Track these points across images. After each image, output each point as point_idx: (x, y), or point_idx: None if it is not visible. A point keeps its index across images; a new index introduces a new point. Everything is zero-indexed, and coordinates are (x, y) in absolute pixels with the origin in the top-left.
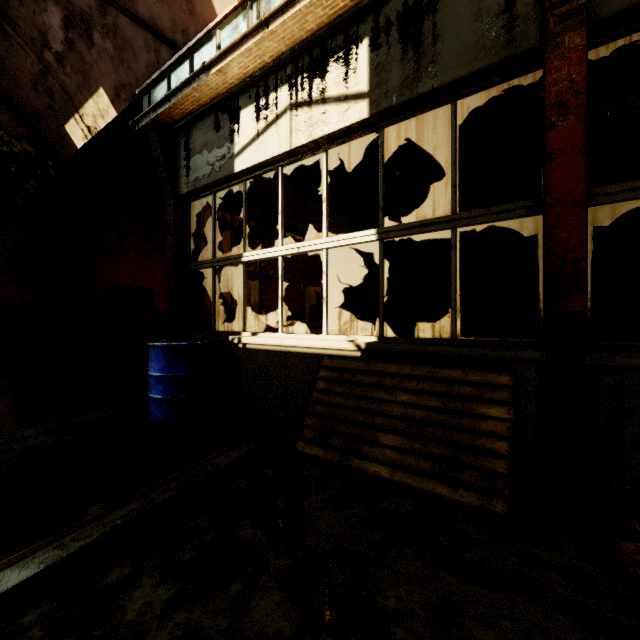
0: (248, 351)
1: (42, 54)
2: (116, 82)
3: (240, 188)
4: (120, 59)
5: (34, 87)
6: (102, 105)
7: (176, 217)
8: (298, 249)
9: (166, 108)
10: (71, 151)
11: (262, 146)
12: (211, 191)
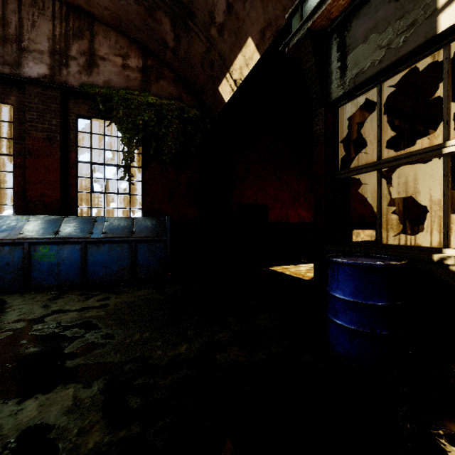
0: None
1: (209, 33)
2: (263, 24)
3: (421, 66)
4: None
5: (202, 65)
6: (248, 54)
7: (325, 125)
8: None
9: (327, 4)
10: (221, 107)
11: None
12: (376, 82)
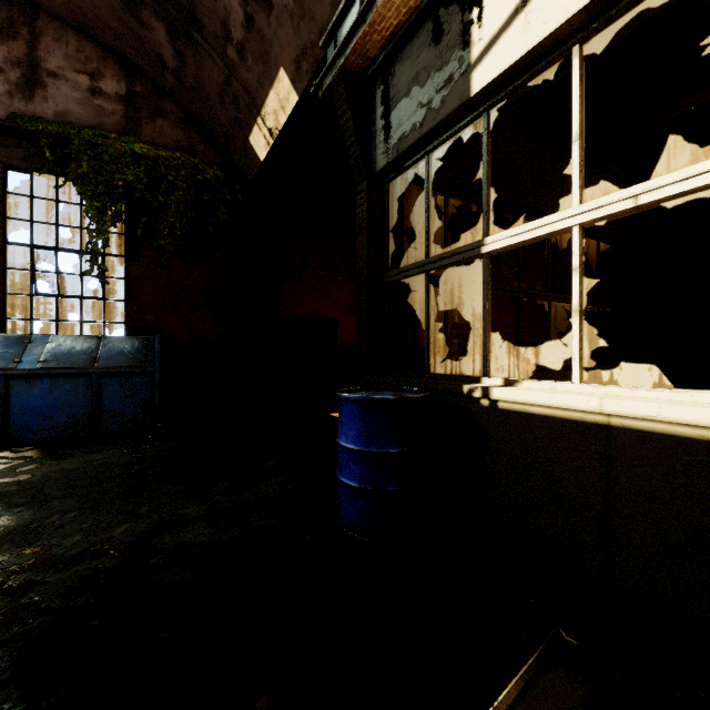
0: (502, 414)
1: (226, 53)
2: (296, 50)
3: (471, 135)
4: (301, 12)
5: (221, 101)
6: (282, 93)
7: (370, 207)
8: (634, 199)
9: (359, 38)
10: (255, 168)
11: (537, 13)
12: (423, 152)
